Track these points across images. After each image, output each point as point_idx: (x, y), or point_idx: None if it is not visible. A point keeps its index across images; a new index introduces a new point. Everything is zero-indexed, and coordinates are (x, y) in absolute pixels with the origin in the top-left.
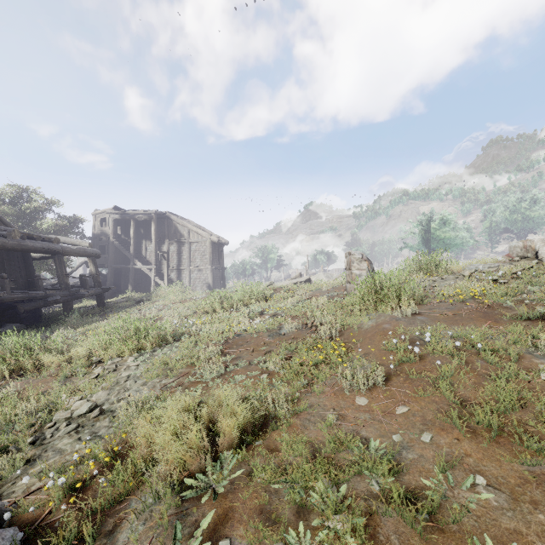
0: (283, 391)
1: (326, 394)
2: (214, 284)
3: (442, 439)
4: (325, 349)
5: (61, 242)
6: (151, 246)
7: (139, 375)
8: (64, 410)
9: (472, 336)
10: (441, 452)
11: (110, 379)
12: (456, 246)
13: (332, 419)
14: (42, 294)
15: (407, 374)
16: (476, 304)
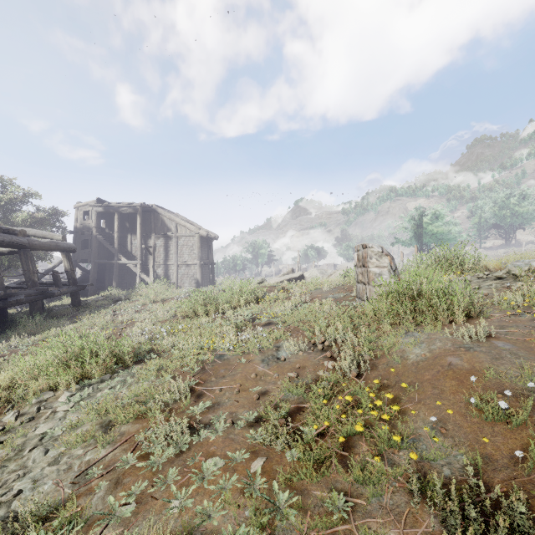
0: None
1: None
2: (202, 280)
3: None
4: (357, 401)
5: (32, 235)
6: (136, 240)
7: (59, 434)
8: None
9: None
10: None
11: (15, 439)
12: (449, 241)
13: None
14: None
15: None
16: None
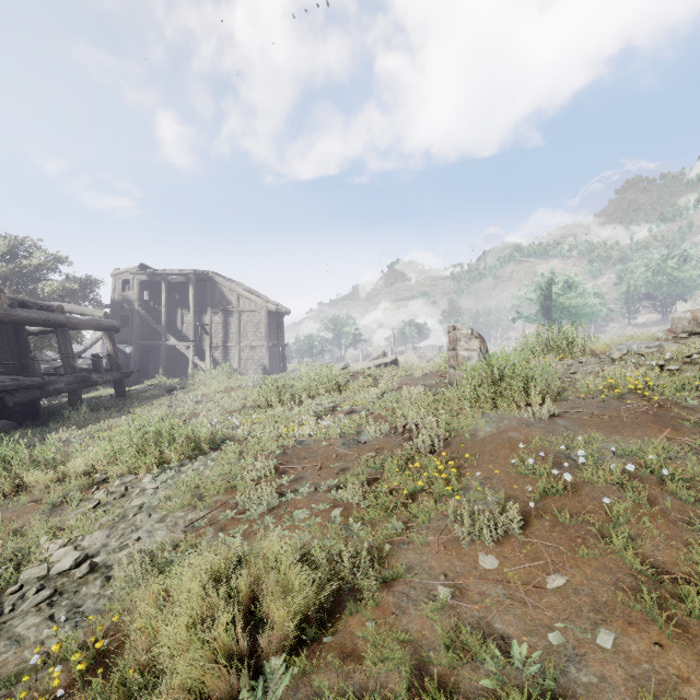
0: (365, 544)
1: (432, 548)
2: (271, 366)
3: (632, 644)
4: (426, 469)
5: (67, 311)
6: (188, 316)
7: (156, 504)
8: (39, 563)
9: (649, 456)
10: (636, 672)
11: (114, 510)
12: (585, 317)
13: (445, 597)
14: (38, 381)
15: (555, 515)
16: (640, 401)
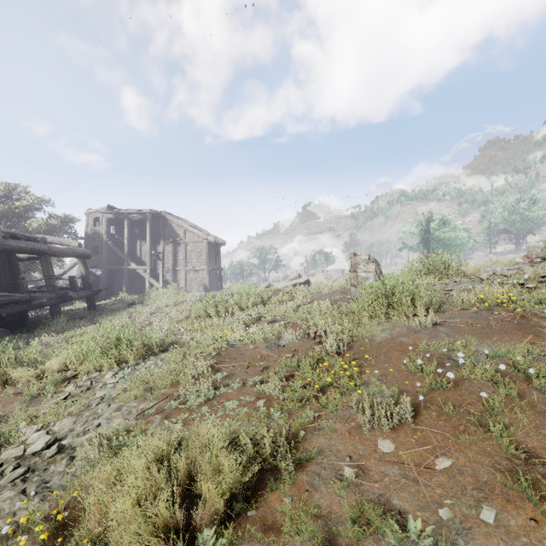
0: (284, 431)
1: (339, 433)
2: (210, 286)
3: (511, 519)
4: (333, 367)
5: (49, 242)
6: (146, 246)
7: (114, 396)
8: (17, 445)
9: (517, 357)
10: (516, 545)
11: (81, 400)
12: (456, 247)
13: (350, 477)
14: (25, 297)
15: (440, 406)
16: (505, 313)
